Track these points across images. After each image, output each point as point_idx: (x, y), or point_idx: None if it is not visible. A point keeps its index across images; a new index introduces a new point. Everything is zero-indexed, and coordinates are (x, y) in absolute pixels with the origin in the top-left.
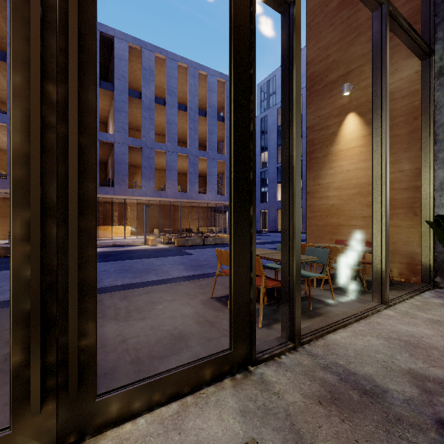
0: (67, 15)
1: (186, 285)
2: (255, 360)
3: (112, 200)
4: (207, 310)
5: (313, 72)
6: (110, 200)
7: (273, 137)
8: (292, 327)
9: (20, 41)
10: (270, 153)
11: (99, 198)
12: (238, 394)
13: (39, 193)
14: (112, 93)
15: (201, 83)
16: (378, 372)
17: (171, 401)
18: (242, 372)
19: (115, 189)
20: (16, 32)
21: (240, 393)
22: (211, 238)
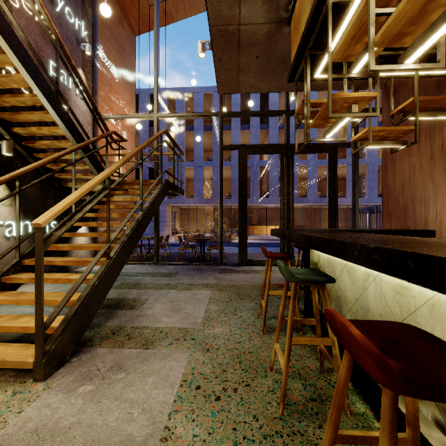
0: (289, 183)
1: None
2: None
3: (266, 207)
4: None
5: None
6: (264, 206)
7: None
8: None
9: (282, 191)
10: None
11: (257, 206)
12: None
13: (286, 218)
14: (267, 130)
15: None
16: None
17: None
18: None
19: (269, 199)
20: (281, 189)
21: None
22: None
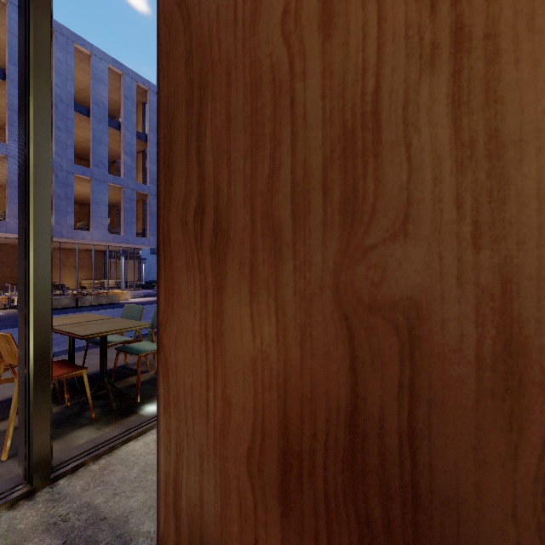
0: None
1: None
2: None
3: None
4: None
5: None
6: None
7: None
8: (27, 457)
9: None
10: None
11: None
12: None
13: None
14: None
15: (81, 65)
16: (148, 501)
17: None
18: None
19: None
20: None
21: None
22: (92, 297)
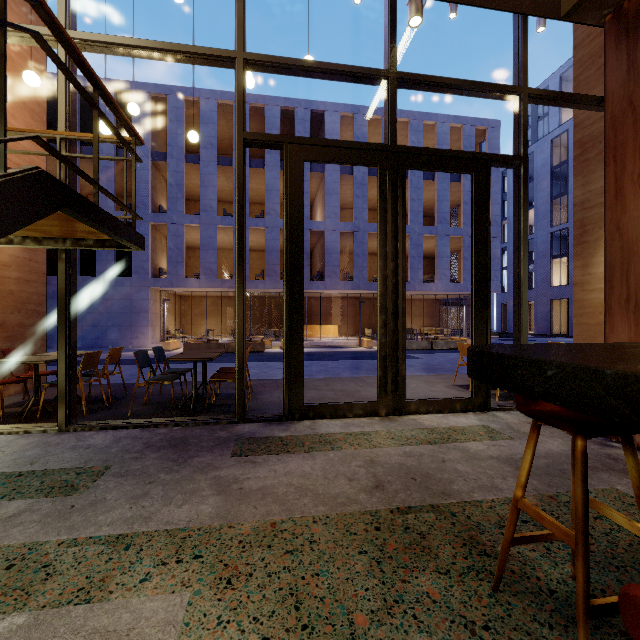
0: (395, 231)
1: (427, 377)
2: (489, 407)
3: (320, 295)
4: (451, 390)
5: (581, 137)
6: (317, 294)
7: (544, 185)
8: None
9: (381, 249)
10: (537, 212)
11: (307, 293)
12: (477, 416)
13: (390, 309)
14: (321, 174)
15: (426, 135)
16: None
17: (438, 413)
18: (480, 412)
19: (326, 282)
20: (380, 245)
21: (478, 416)
22: (442, 342)
